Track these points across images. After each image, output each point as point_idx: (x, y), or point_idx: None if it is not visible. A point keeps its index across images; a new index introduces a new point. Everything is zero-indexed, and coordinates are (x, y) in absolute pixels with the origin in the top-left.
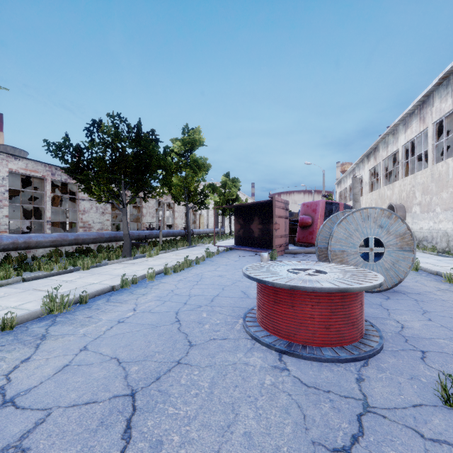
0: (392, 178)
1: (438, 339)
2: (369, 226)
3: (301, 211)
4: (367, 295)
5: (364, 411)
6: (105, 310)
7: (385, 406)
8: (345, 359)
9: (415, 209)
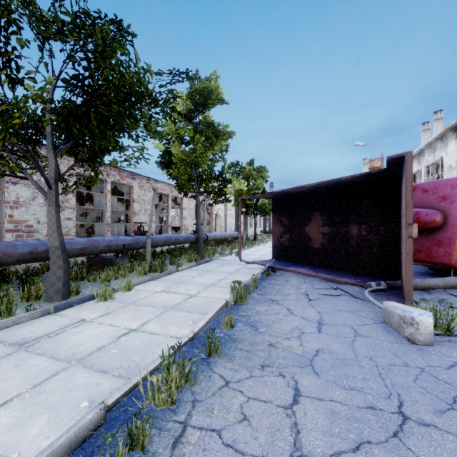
0: None
1: None
2: None
3: None
4: None
5: None
6: None
7: None
8: None
9: None
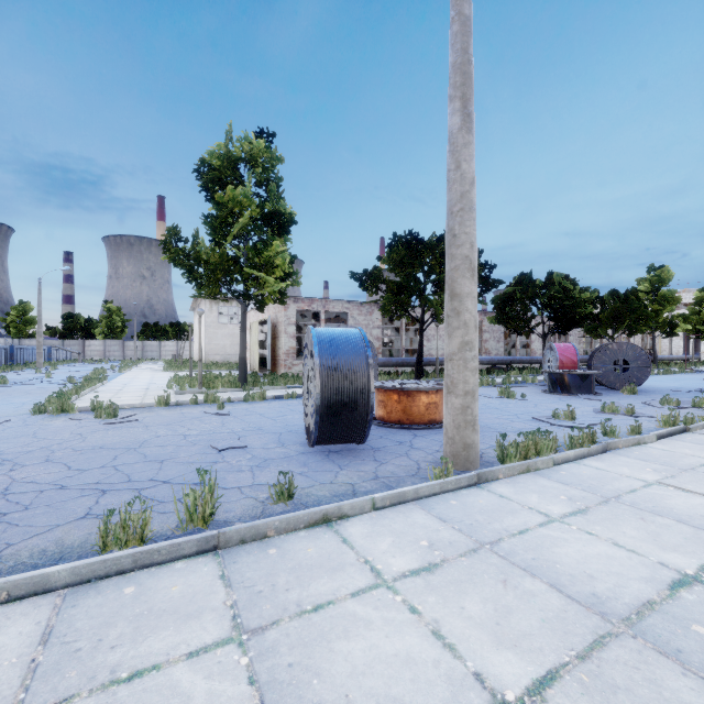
0: None
1: None
2: None
3: None
4: None
5: None
6: None
7: None
8: None
9: None
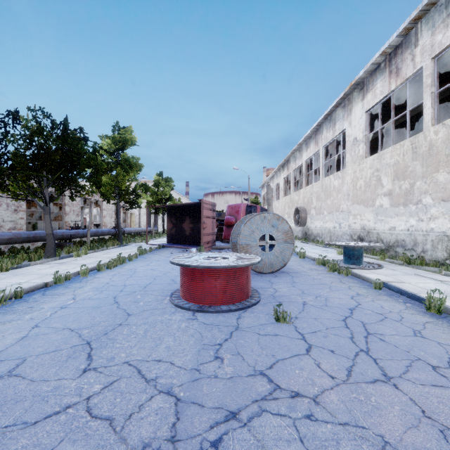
0: (299, 186)
1: (292, 295)
2: (265, 225)
3: (227, 212)
4: (263, 275)
5: (235, 330)
6: (44, 301)
7: (247, 326)
8: (233, 310)
9: (313, 212)
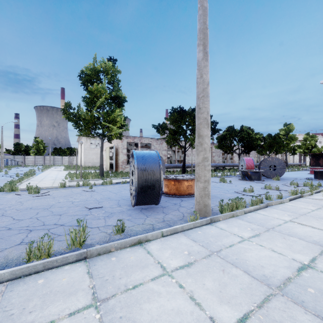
0: None
1: None
2: None
3: None
4: None
5: None
6: None
7: None
8: None
9: None
